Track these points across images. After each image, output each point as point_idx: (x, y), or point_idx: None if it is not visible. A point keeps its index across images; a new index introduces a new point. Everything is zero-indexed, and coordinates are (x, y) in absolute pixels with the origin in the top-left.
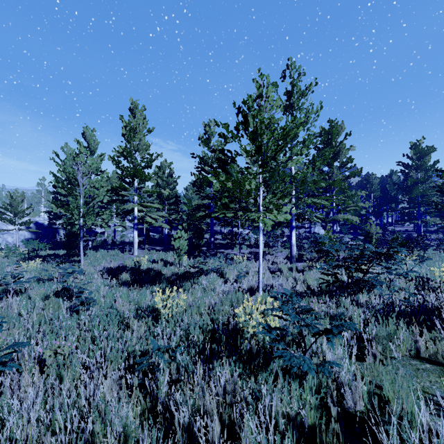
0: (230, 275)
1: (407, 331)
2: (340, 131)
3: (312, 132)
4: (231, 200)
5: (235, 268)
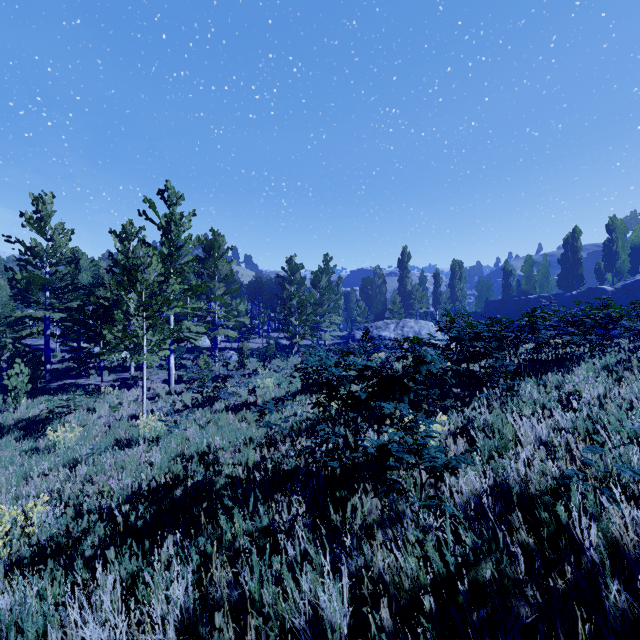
0: (101, 409)
1: (227, 413)
2: (222, 245)
3: (191, 258)
4: (118, 344)
5: (105, 401)
